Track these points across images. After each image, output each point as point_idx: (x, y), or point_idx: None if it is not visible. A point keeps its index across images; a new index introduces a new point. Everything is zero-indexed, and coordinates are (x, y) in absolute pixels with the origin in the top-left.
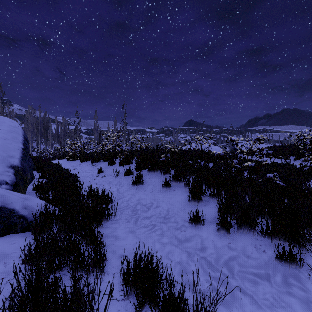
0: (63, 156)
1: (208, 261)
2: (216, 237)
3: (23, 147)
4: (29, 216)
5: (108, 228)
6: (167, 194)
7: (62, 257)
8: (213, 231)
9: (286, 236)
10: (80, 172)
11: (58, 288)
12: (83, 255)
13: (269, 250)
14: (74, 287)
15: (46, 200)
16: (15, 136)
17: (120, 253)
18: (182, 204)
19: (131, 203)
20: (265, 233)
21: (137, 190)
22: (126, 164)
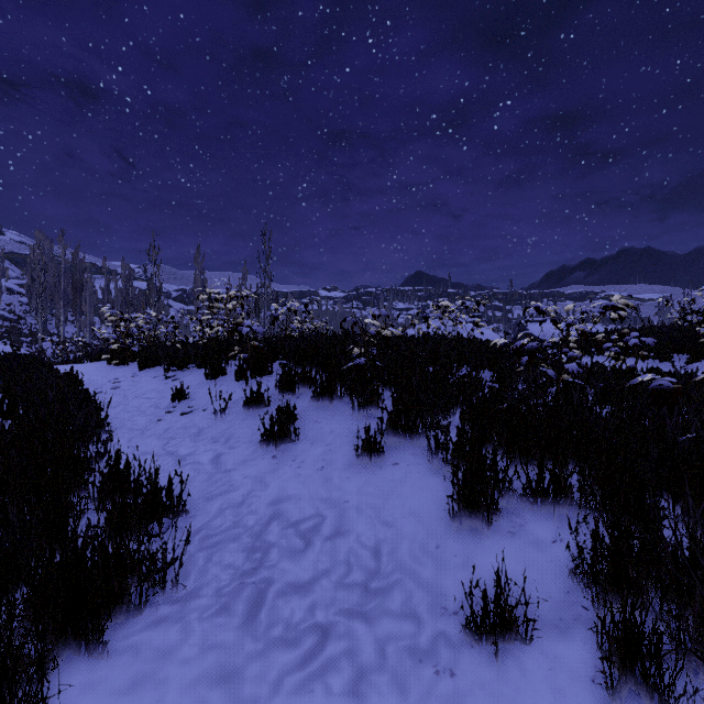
0: (99, 353)
1: None
2: None
3: None
4: None
5: (129, 655)
6: (374, 479)
7: None
8: (581, 683)
9: None
10: (126, 399)
11: None
12: None
13: None
14: None
15: None
16: None
17: None
18: (428, 527)
19: (251, 515)
20: None
21: (276, 463)
22: (255, 376)
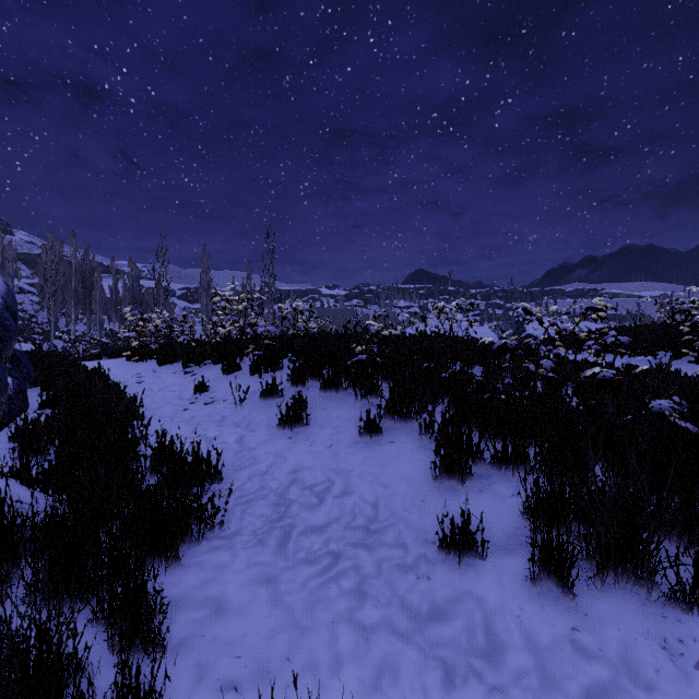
0: (118, 351)
1: None
2: (528, 603)
3: None
4: None
5: (197, 568)
6: (374, 454)
7: None
8: (517, 580)
9: None
10: (151, 391)
11: None
12: None
13: None
14: None
15: (20, 478)
16: None
17: (221, 674)
18: (416, 487)
19: (274, 481)
20: (690, 599)
21: (292, 443)
22: (267, 371)
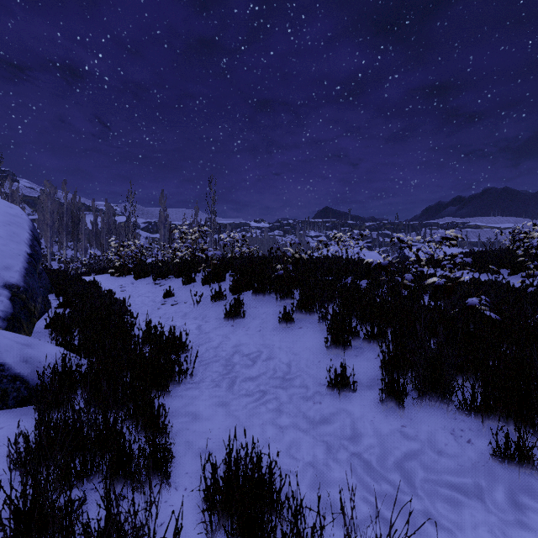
0: (104, 269)
1: (366, 461)
2: (378, 414)
3: (30, 252)
4: (32, 377)
5: (179, 398)
6: (288, 335)
7: (90, 456)
8: (373, 403)
9: (510, 413)
10: (132, 297)
11: (71, 525)
12: (129, 453)
13: (478, 439)
14: (106, 520)
15: (66, 346)
16: (15, 232)
17: (201, 446)
18: (315, 354)
19: (223, 352)
20: (470, 408)
21: (234, 329)
22: (214, 282)
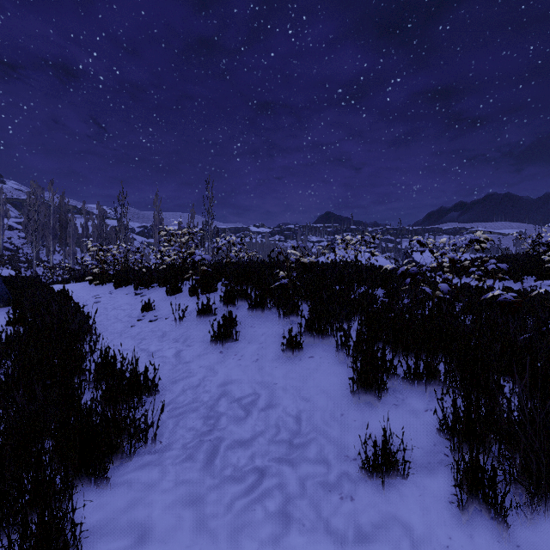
0: (83, 276)
1: None
2: (455, 531)
3: None
4: None
5: (125, 487)
6: (295, 368)
7: None
8: (441, 504)
9: None
10: (106, 310)
11: None
12: None
13: None
14: None
15: None
16: None
17: None
18: (335, 401)
19: (205, 394)
20: None
21: (223, 357)
22: (204, 292)
